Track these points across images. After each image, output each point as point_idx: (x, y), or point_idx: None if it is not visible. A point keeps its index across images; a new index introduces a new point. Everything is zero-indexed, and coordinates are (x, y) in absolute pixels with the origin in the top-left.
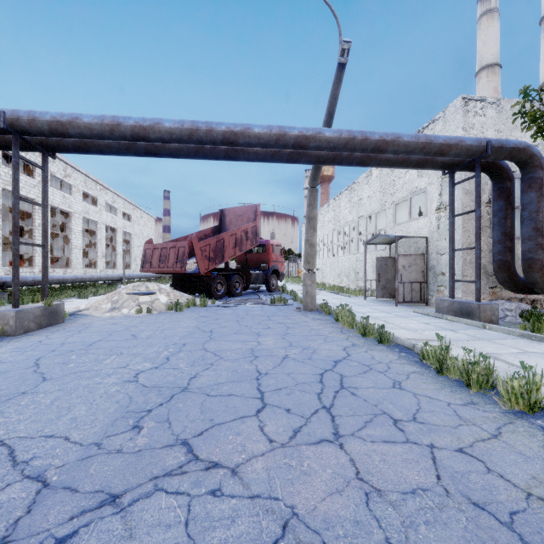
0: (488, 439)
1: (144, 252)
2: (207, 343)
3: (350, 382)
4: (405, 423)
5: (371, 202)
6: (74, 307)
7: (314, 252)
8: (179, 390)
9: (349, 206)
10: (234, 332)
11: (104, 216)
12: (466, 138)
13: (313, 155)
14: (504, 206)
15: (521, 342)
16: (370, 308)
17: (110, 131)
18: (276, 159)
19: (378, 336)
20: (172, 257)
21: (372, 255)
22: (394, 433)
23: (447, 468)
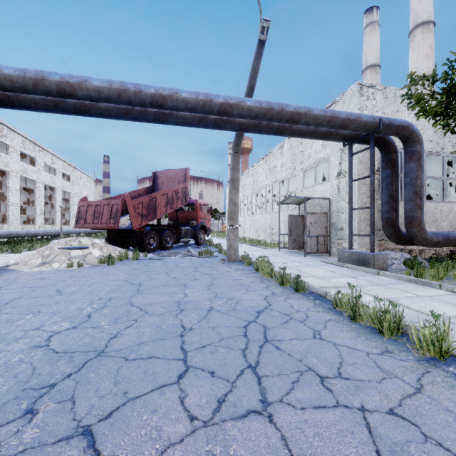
0: (413, 394)
1: (79, 209)
2: (134, 297)
3: (273, 334)
4: (332, 381)
5: (284, 169)
6: (3, 262)
7: (236, 210)
8: (94, 355)
9: (266, 173)
10: (162, 284)
11: (42, 175)
12: (363, 115)
13: (236, 122)
14: (390, 173)
15: (410, 286)
16: (284, 258)
17: (34, 85)
18: (203, 124)
19: (295, 285)
20: (106, 213)
21: (285, 213)
22: (323, 394)
23: (385, 439)
